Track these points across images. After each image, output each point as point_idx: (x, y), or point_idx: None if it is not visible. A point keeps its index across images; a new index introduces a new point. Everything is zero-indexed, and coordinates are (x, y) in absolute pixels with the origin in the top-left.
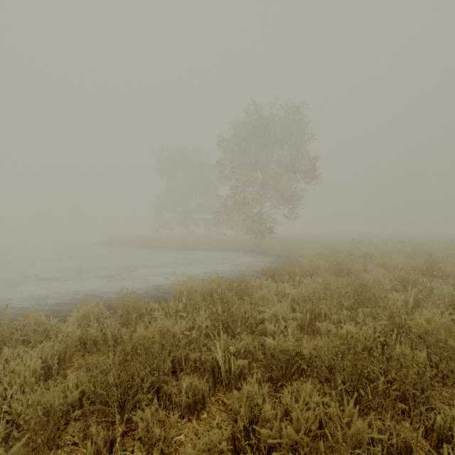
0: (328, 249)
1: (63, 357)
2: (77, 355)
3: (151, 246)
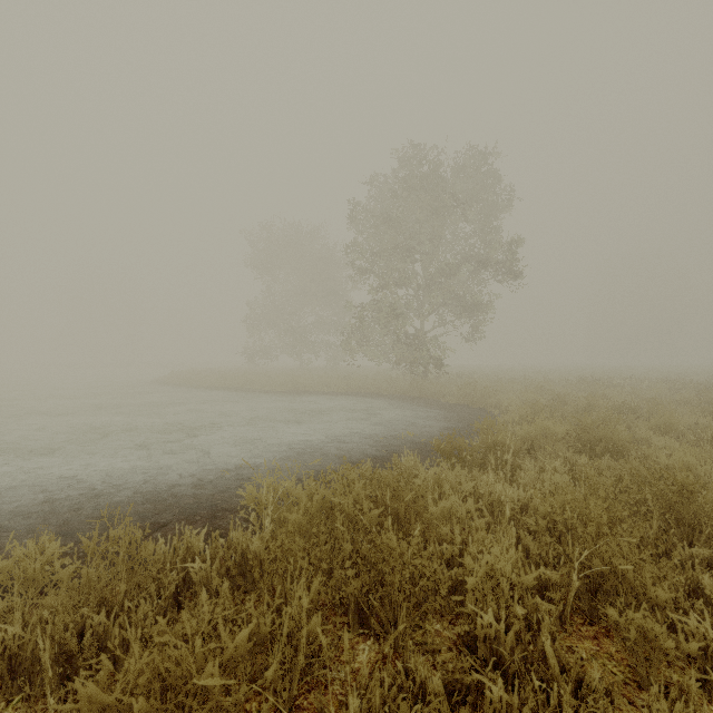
0: (543, 394)
1: None
2: None
3: (237, 387)
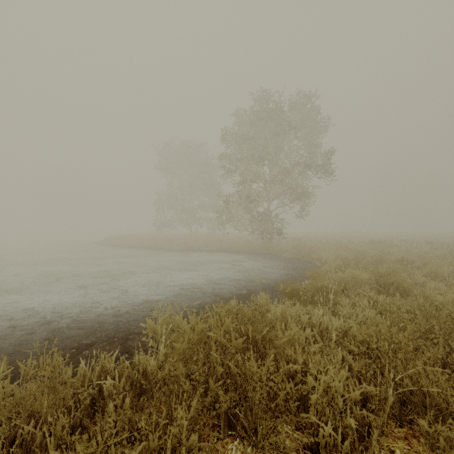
0: (348, 251)
1: None
2: None
3: (149, 247)
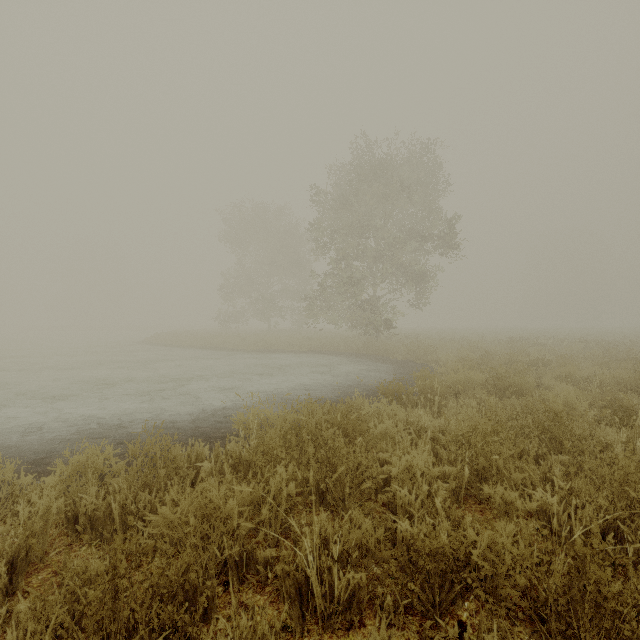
0: (476, 351)
1: (25, 556)
2: (60, 542)
3: (214, 346)
